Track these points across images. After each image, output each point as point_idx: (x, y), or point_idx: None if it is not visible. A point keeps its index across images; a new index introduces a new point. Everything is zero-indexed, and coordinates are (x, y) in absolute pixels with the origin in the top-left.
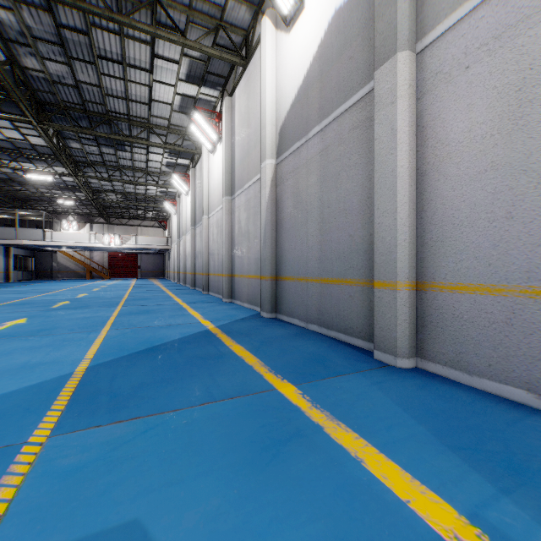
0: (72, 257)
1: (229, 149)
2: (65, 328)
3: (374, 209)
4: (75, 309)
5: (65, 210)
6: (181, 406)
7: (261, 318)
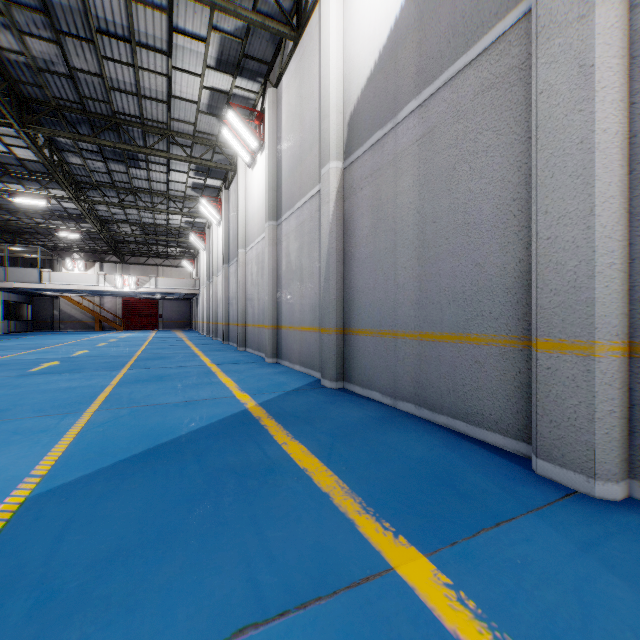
0: (77, 303)
1: (274, 157)
2: (31, 407)
3: (536, 214)
4: (61, 374)
5: (68, 246)
6: (188, 639)
7: (322, 388)
